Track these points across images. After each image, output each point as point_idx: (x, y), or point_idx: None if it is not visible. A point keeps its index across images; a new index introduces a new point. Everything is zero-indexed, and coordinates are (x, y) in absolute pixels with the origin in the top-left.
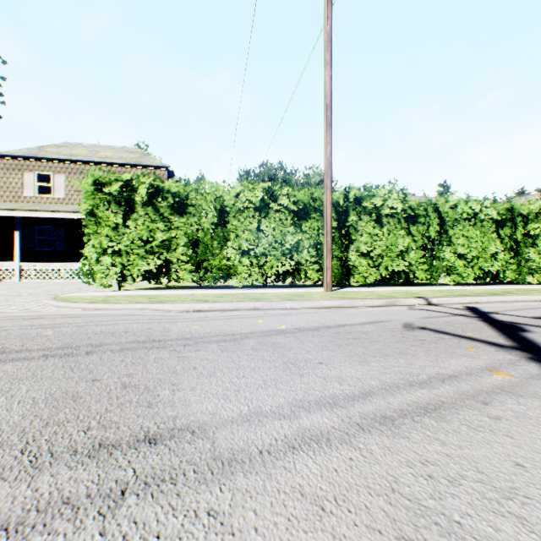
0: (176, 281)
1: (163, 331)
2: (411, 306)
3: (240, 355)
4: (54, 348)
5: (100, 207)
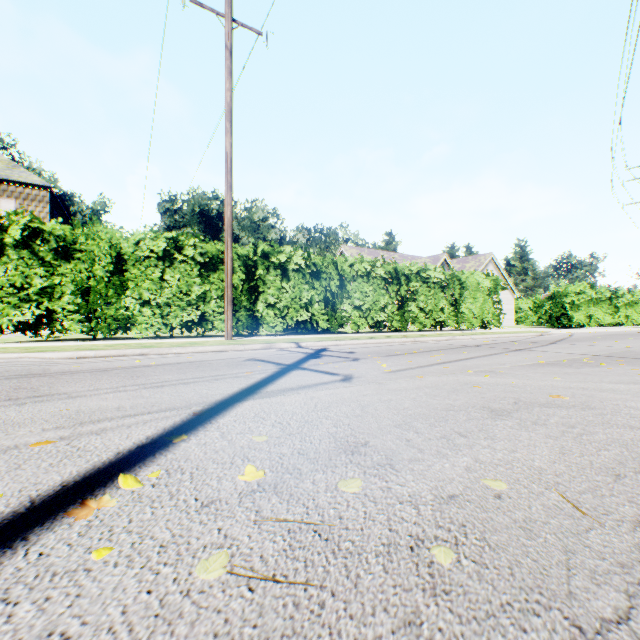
0: (62, 332)
1: (44, 370)
2: (283, 349)
3: (104, 376)
4: None
5: None
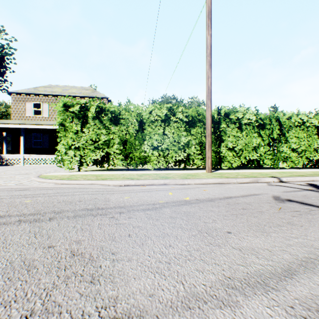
0: (113, 165)
1: (105, 201)
2: (268, 183)
3: (162, 223)
4: (27, 214)
5: (67, 120)
